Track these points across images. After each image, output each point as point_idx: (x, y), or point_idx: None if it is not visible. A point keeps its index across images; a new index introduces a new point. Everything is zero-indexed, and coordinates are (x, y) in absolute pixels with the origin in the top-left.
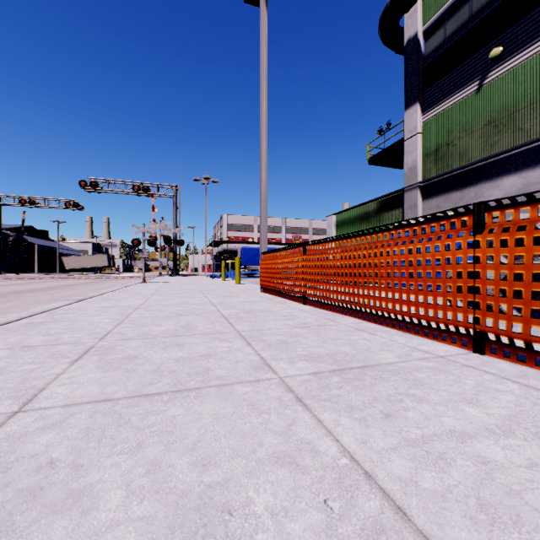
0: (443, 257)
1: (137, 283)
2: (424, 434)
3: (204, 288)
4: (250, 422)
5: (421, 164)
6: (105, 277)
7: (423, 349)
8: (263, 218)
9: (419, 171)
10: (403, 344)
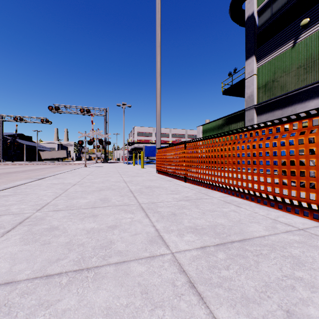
0: (297, 149)
1: (81, 167)
2: None
3: (121, 170)
4: None
5: (256, 94)
6: (63, 163)
7: (283, 221)
8: (158, 126)
9: (255, 98)
10: (265, 216)
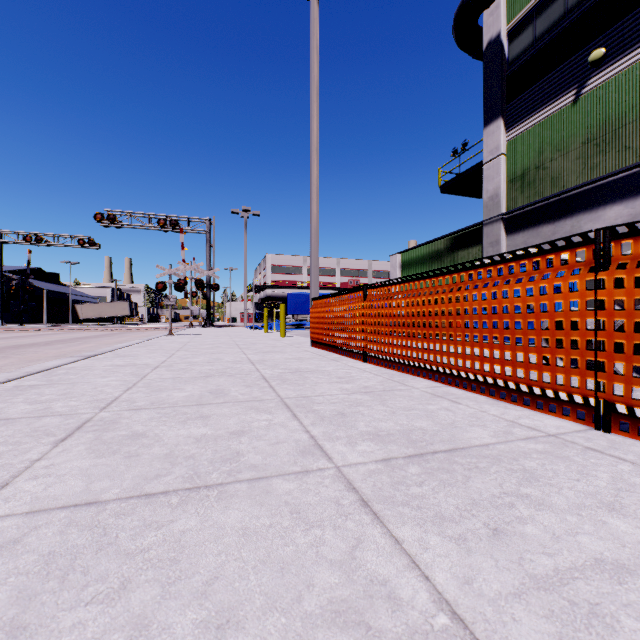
0: (551, 302)
1: (161, 335)
2: (558, 567)
3: (242, 341)
4: (293, 543)
5: (505, 192)
6: (125, 328)
7: (526, 424)
8: (314, 256)
9: (502, 200)
10: (498, 417)
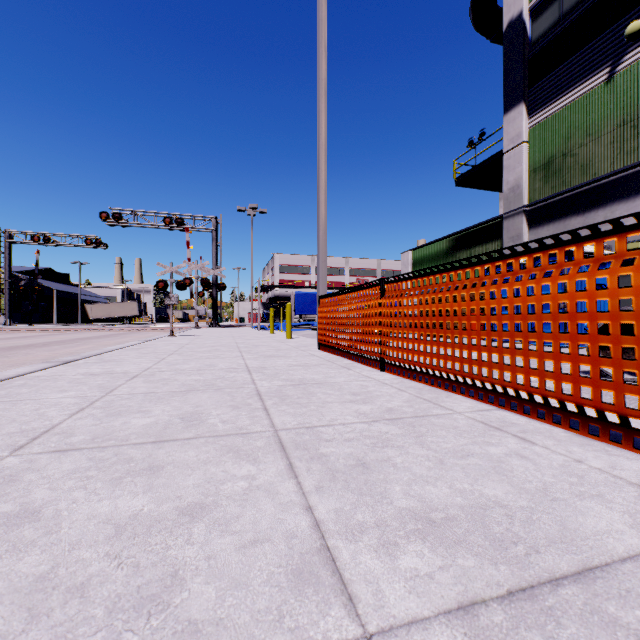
0: None
1: (162, 336)
2: None
3: (244, 343)
4: None
5: (527, 183)
6: (130, 328)
7: None
8: (322, 250)
9: (525, 192)
10: (611, 474)
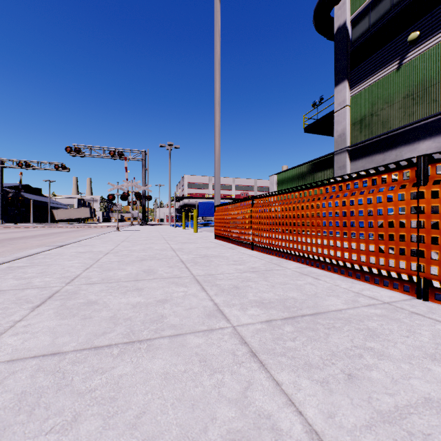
0: (385, 208)
1: (111, 231)
2: (398, 405)
3: (167, 235)
4: (201, 385)
5: (349, 132)
6: (86, 226)
7: (367, 295)
8: (217, 176)
9: (347, 138)
10: (347, 289)
